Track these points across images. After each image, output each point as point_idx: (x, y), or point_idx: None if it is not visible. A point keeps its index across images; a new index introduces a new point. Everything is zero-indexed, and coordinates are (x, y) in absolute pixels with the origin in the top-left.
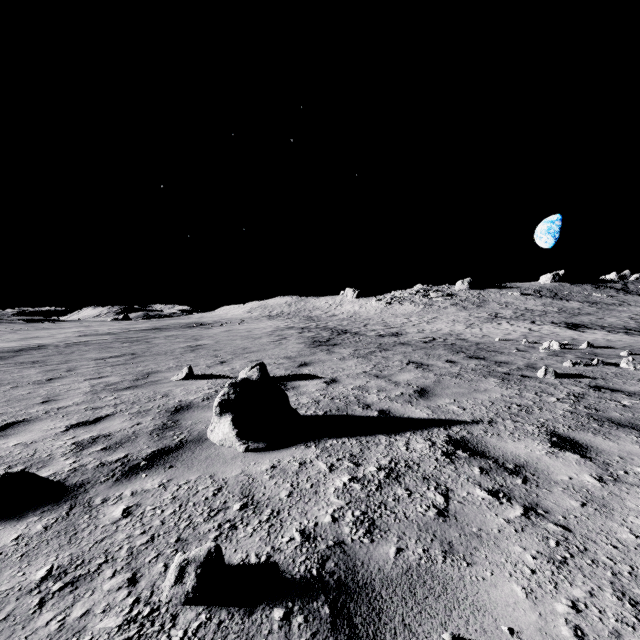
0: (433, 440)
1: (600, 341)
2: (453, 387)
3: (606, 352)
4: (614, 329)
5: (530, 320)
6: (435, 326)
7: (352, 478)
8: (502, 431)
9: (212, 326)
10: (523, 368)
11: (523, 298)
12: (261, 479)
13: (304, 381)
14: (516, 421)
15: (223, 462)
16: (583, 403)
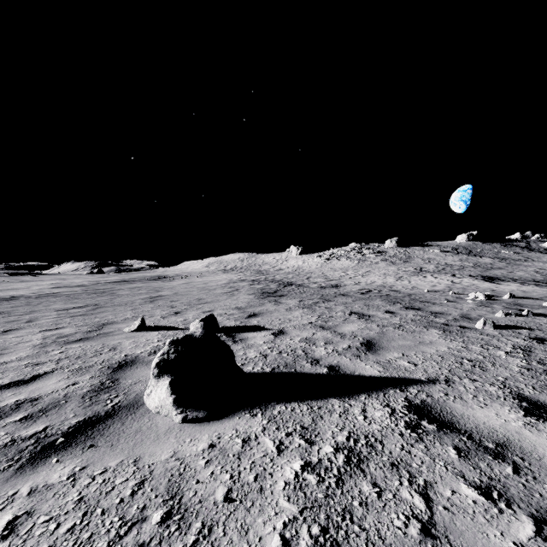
0: (392, 406)
1: (517, 292)
2: (398, 339)
3: (528, 302)
4: (525, 281)
5: (451, 273)
6: (369, 279)
7: (305, 464)
8: (464, 393)
9: (173, 279)
10: (459, 319)
11: (443, 255)
12: (195, 466)
13: (252, 333)
14: (474, 380)
15: (154, 438)
16: (534, 357)
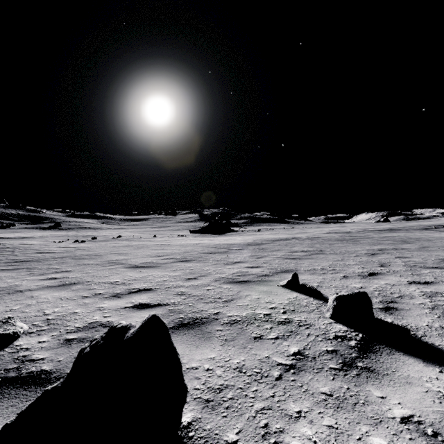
0: None
1: None
2: None
3: None
4: None
5: None
6: None
7: None
8: None
9: None
10: None
11: None
12: None
13: (426, 365)
14: None
15: None
16: None
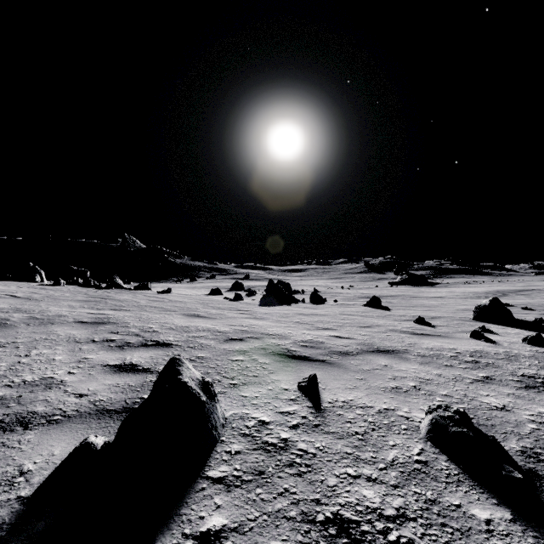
0: None
1: None
2: None
3: None
4: None
5: None
6: None
7: None
8: None
9: None
10: None
11: None
12: None
13: None
14: None
15: None
16: None
